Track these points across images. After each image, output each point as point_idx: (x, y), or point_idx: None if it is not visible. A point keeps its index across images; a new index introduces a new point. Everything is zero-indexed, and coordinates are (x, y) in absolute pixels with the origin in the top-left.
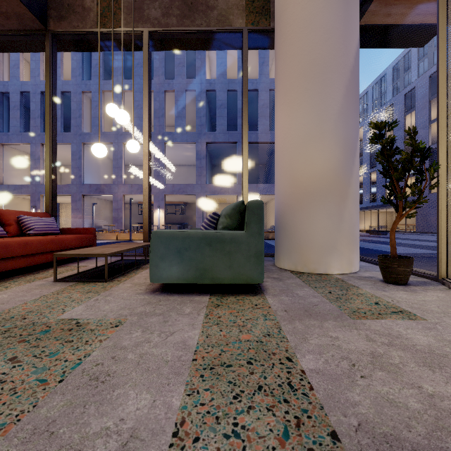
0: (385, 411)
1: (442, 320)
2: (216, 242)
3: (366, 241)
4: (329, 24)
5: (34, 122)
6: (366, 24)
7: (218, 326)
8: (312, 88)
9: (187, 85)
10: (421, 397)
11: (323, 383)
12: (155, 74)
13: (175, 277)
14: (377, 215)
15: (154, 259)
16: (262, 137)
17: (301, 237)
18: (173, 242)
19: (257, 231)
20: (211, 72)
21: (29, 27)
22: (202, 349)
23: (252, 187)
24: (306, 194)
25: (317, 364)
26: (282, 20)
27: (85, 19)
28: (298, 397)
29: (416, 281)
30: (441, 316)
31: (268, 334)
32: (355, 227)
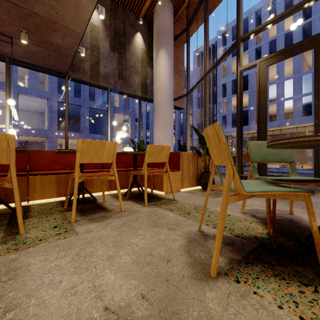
0: None
1: None
2: None
3: None
4: (169, 115)
5: None
6: None
7: None
8: (166, 129)
9: None
10: None
11: None
12: None
13: None
14: None
15: None
16: (98, 106)
17: None
18: None
19: None
20: None
21: (59, 71)
22: None
23: (91, 136)
24: None
25: None
26: (159, 108)
27: (85, 75)
28: None
29: None
30: None
31: None
32: None
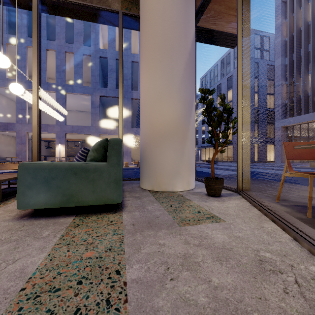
0: (179, 312)
1: (234, 220)
2: (81, 172)
3: (205, 167)
4: (175, 17)
5: None
6: (201, 26)
7: (67, 246)
8: (164, 60)
9: (84, 50)
10: (209, 290)
11: (138, 293)
12: (56, 37)
13: (43, 203)
14: (212, 151)
15: (21, 188)
16: None
17: (156, 166)
18: (40, 172)
19: (116, 162)
20: (103, 44)
21: None
22: (38, 275)
23: (134, 130)
24: (159, 136)
25: (140, 273)
26: (144, 9)
27: None
28: (110, 314)
29: (226, 193)
30: (235, 218)
31: (110, 248)
32: (192, 159)
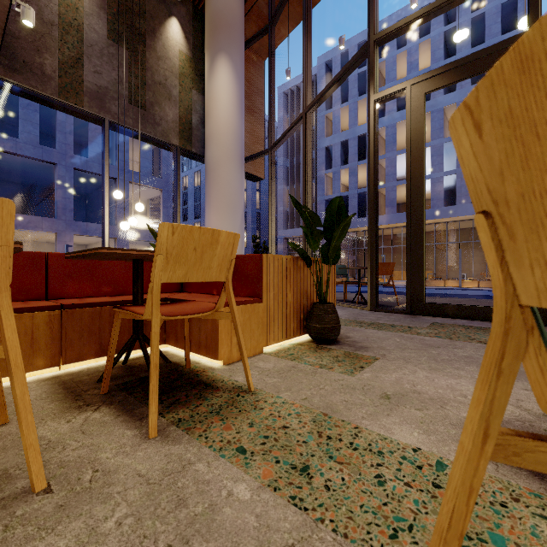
0: None
1: None
2: None
3: None
4: (237, 187)
5: None
6: None
7: None
8: (231, 213)
9: None
10: None
11: None
12: None
13: None
14: None
15: None
16: (94, 167)
17: None
18: None
19: None
20: None
21: None
22: None
23: (80, 225)
24: None
25: None
26: (215, 172)
27: (45, 84)
28: None
29: None
30: None
31: None
32: None
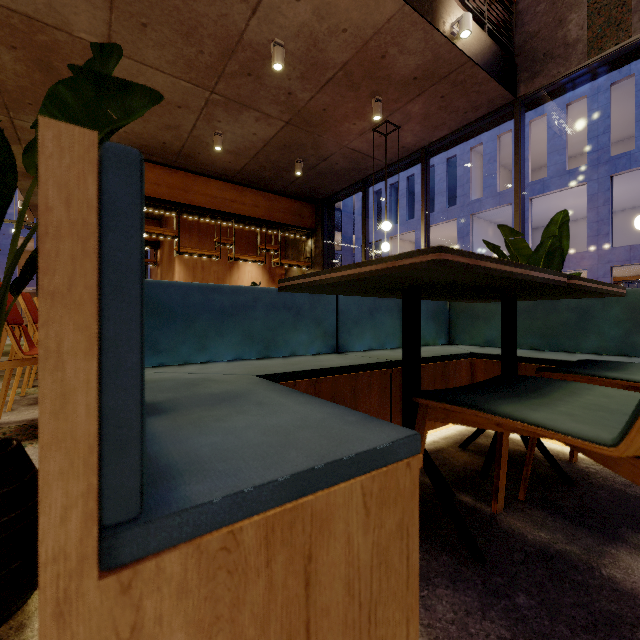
0: None
1: None
2: None
3: None
4: None
5: (419, 206)
6: None
7: None
8: None
9: None
10: None
11: None
12: None
13: None
14: None
15: None
16: None
17: None
18: None
19: None
20: None
21: (496, 106)
22: None
23: None
24: None
25: None
26: None
27: (569, 58)
28: None
29: None
30: None
31: None
32: None
